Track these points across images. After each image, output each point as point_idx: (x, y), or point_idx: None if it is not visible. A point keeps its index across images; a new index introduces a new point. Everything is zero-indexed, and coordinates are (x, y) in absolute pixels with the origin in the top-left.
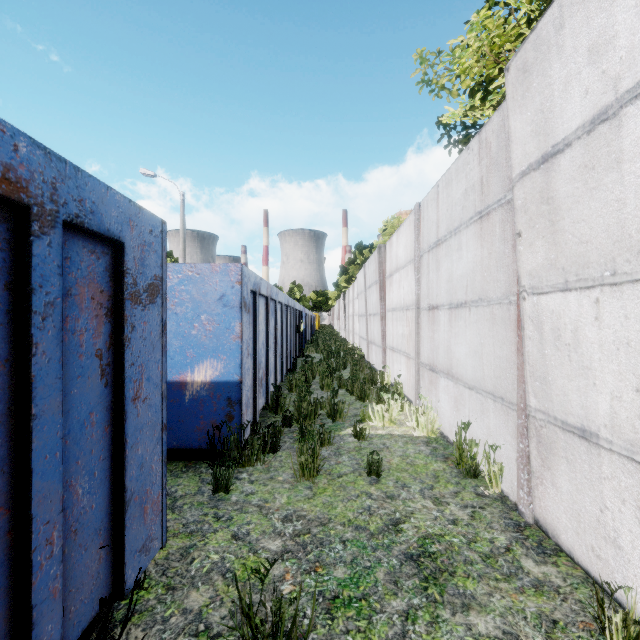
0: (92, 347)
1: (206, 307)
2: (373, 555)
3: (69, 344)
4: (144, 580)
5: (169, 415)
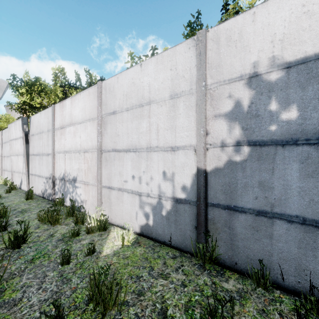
0: None
1: None
2: None
3: None
4: None
5: None
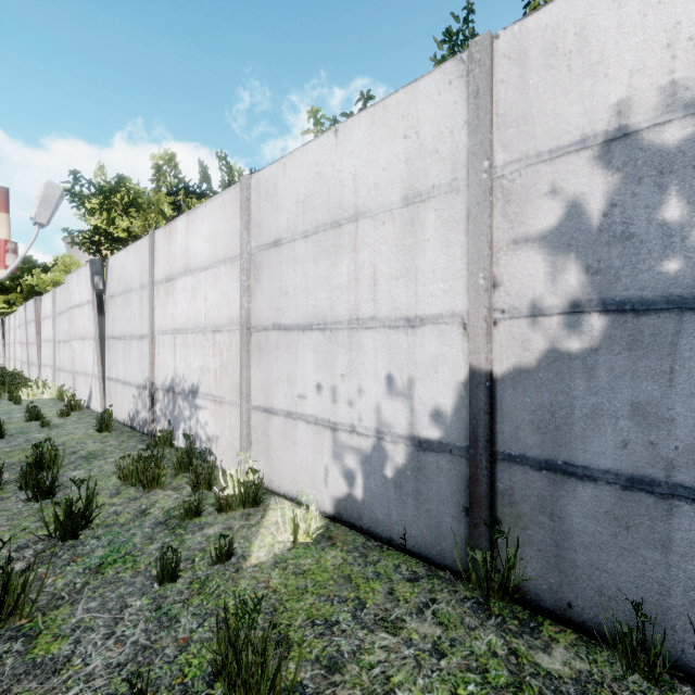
0: None
1: None
2: (14, 411)
3: None
4: None
5: None
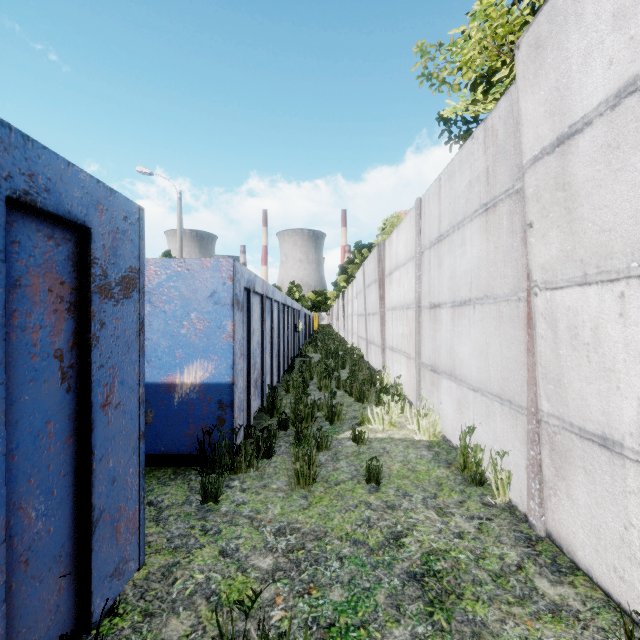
0: (49, 347)
1: (196, 305)
2: (373, 574)
3: (18, 343)
4: (118, 606)
5: (157, 419)
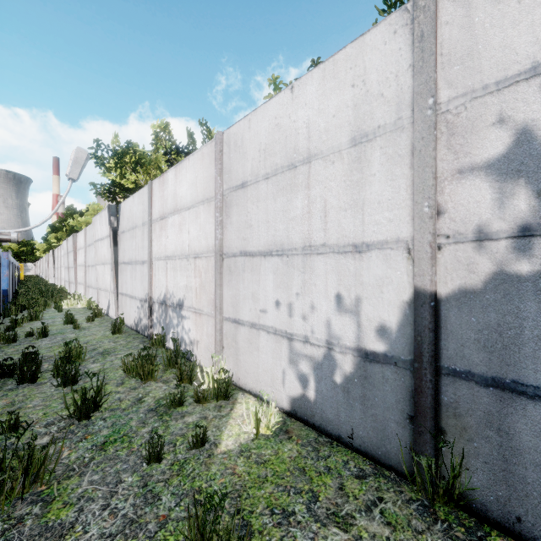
0: None
1: None
2: (57, 316)
3: None
4: None
5: None
